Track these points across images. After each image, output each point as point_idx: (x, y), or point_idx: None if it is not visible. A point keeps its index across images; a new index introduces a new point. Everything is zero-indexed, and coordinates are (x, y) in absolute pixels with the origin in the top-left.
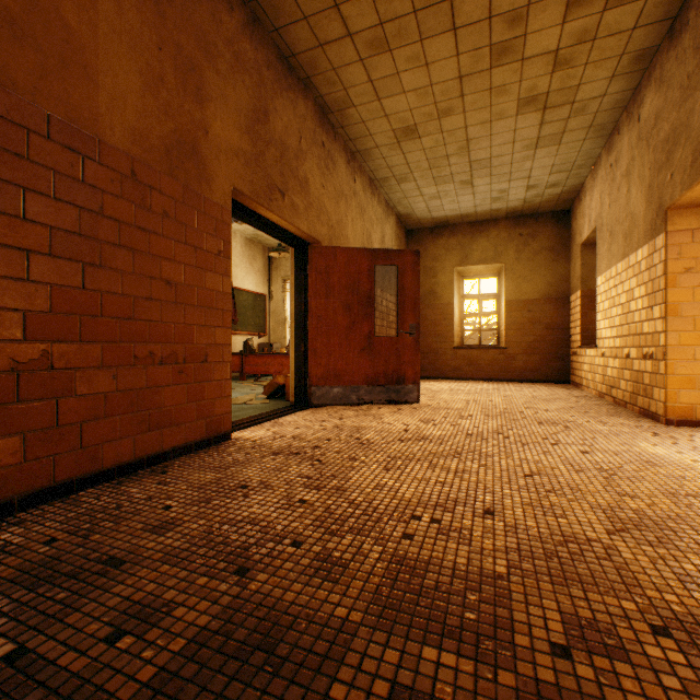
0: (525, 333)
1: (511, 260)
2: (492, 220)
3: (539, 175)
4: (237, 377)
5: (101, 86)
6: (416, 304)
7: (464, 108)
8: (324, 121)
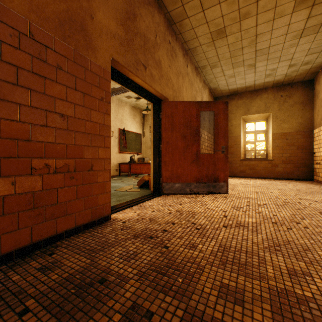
0: (284, 151)
1: (275, 111)
2: (264, 89)
3: (298, 57)
4: (127, 175)
5: None
6: (225, 134)
7: (257, 11)
8: (170, 29)
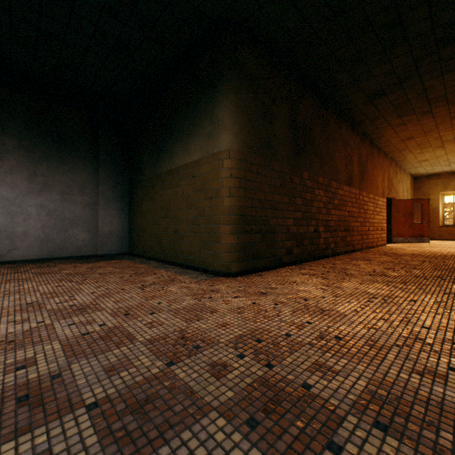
0: None
1: None
2: None
3: None
4: None
5: (379, 189)
6: (427, 214)
7: (446, 156)
8: (395, 164)
